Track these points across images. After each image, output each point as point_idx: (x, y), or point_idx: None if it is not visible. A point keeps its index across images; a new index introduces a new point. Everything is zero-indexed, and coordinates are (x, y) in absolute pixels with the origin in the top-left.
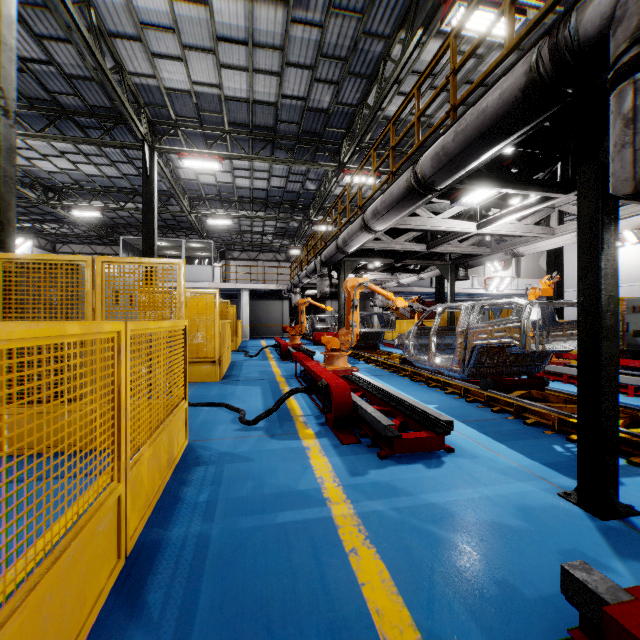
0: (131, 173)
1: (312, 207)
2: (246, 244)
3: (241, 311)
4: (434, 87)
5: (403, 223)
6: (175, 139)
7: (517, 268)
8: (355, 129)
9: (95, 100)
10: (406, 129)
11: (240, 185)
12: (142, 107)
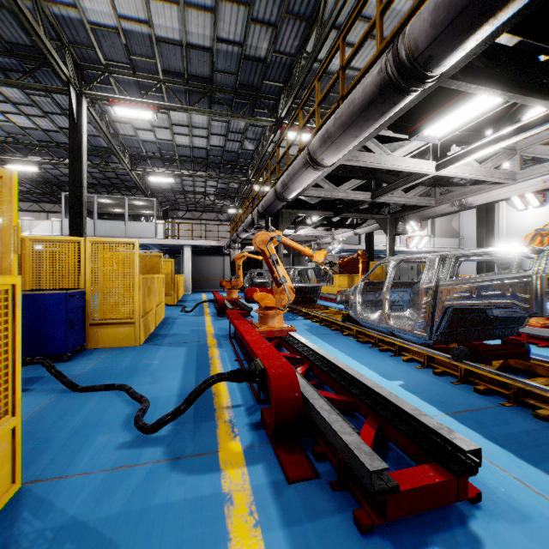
0: (67, 126)
1: (250, 167)
2: (189, 203)
3: (183, 266)
4: (374, 36)
5: (354, 159)
6: (108, 88)
7: (432, 229)
8: (293, 83)
9: (12, 35)
10: (363, 35)
11: (180, 143)
12: (66, 46)
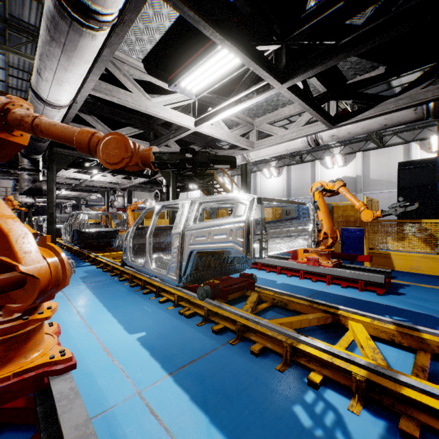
0: None
1: None
2: None
3: None
4: None
5: None
6: None
7: None
8: None
9: None
10: None
11: None
12: None
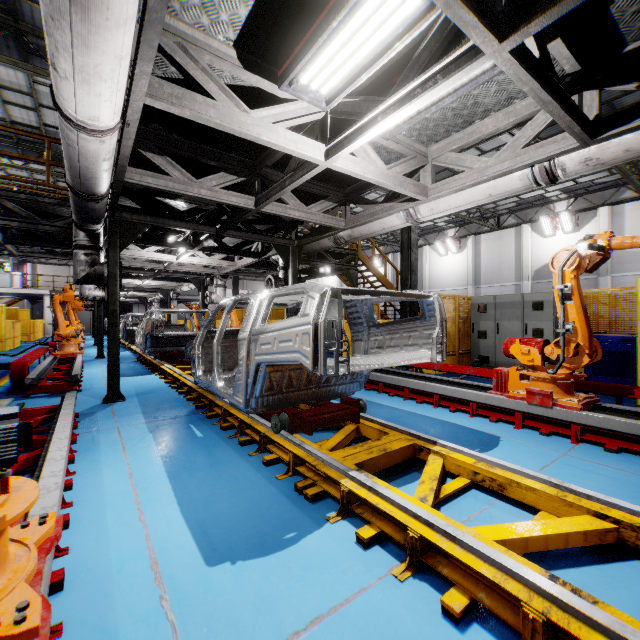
0: None
1: None
2: None
3: (44, 313)
4: None
5: None
6: None
7: None
8: None
9: None
10: None
11: None
12: None
